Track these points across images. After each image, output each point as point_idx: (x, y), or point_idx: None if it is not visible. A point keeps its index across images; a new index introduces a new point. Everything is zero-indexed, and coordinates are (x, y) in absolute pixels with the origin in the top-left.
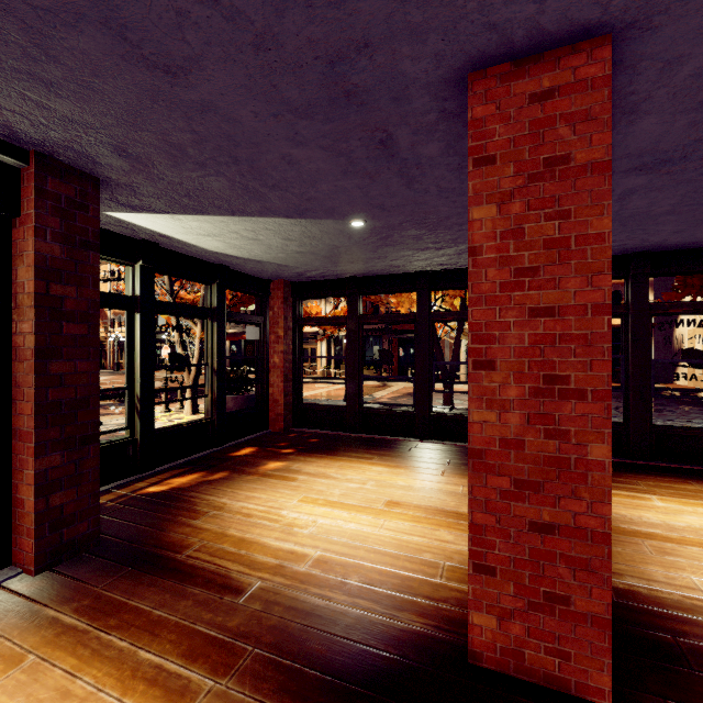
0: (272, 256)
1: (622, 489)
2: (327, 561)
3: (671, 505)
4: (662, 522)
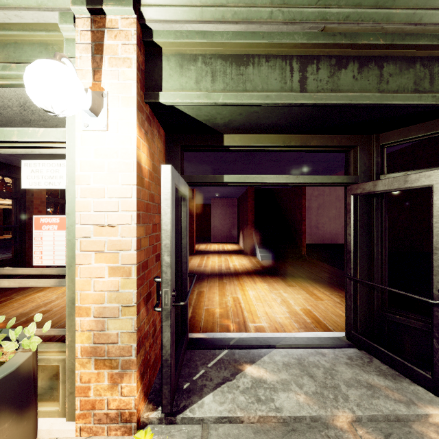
0: None
1: None
2: None
3: None
4: None
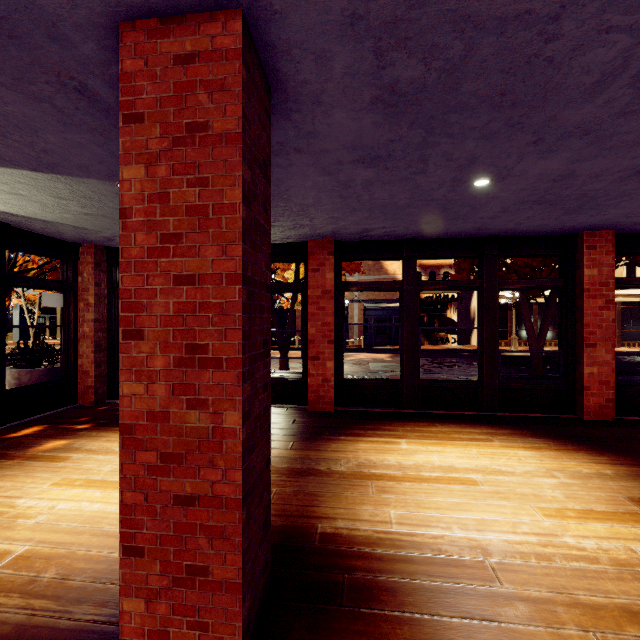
0: (58, 216)
1: (383, 436)
2: (31, 556)
3: (412, 447)
4: (397, 463)
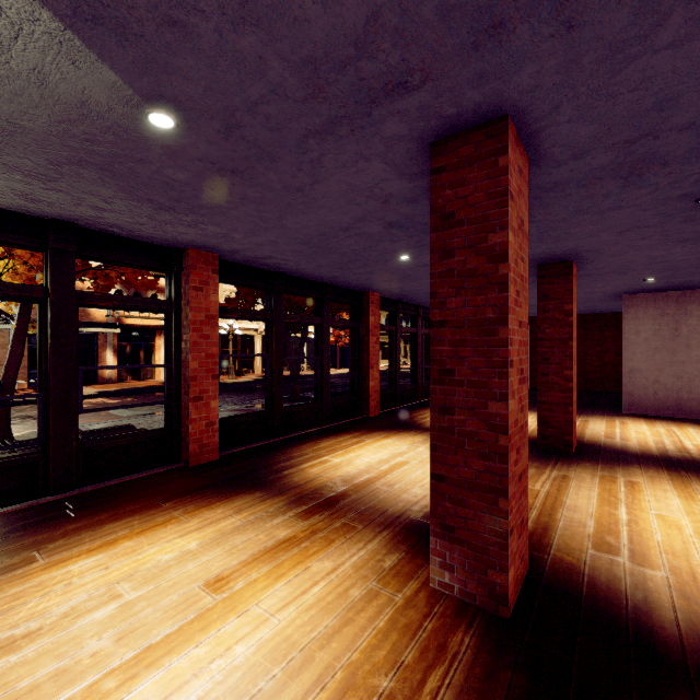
0: None
1: (310, 460)
2: None
3: (341, 459)
4: (358, 470)
